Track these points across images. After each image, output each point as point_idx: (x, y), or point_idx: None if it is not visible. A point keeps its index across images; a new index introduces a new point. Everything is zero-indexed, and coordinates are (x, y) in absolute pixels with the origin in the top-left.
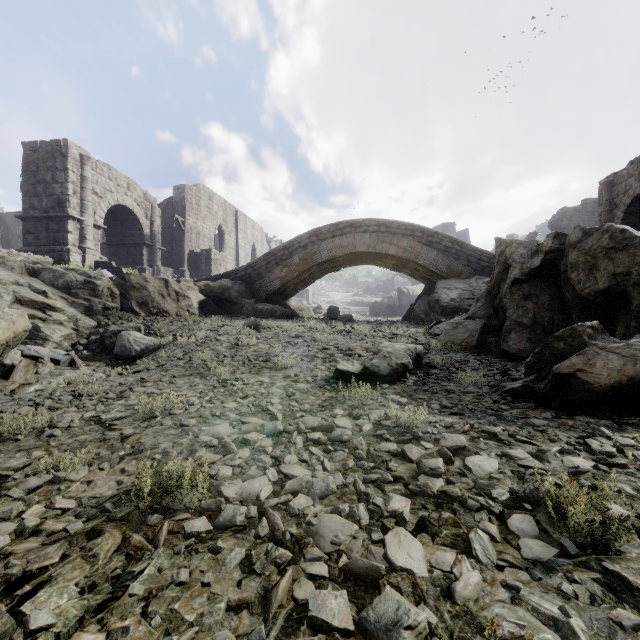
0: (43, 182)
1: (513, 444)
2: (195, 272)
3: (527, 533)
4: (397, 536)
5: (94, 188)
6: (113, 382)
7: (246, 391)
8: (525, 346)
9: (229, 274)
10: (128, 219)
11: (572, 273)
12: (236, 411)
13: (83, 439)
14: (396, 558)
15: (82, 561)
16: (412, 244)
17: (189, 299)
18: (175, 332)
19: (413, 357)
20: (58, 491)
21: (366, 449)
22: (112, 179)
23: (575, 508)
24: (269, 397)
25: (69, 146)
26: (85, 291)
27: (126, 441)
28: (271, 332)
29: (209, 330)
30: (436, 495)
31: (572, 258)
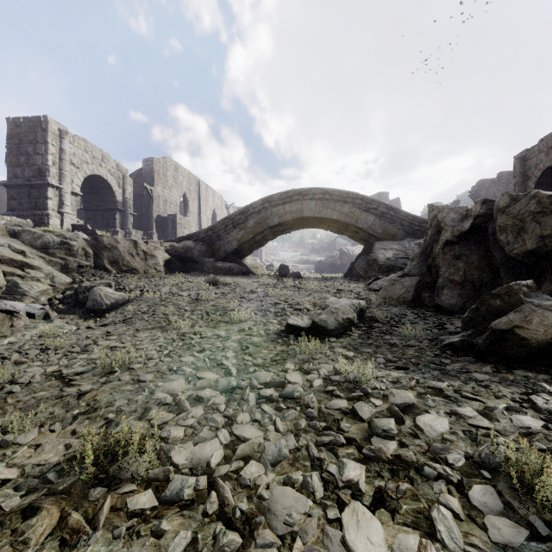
0: (25, 154)
1: (460, 401)
2: (162, 234)
3: (491, 508)
4: (354, 514)
5: (72, 159)
6: (80, 335)
7: (203, 345)
8: (457, 301)
9: (192, 236)
10: (102, 187)
11: (501, 235)
12: (192, 365)
13: (41, 396)
14: (355, 544)
15: (11, 549)
16: (353, 210)
17: (156, 258)
18: (142, 288)
19: (357, 312)
20: (3, 457)
21: (317, 406)
22: (88, 152)
23: (542, 482)
24: (224, 351)
25: (49, 122)
26: (61, 251)
27: (82, 398)
28: (228, 288)
29: (173, 286)
30: (390, 460)
31: (501, 222)
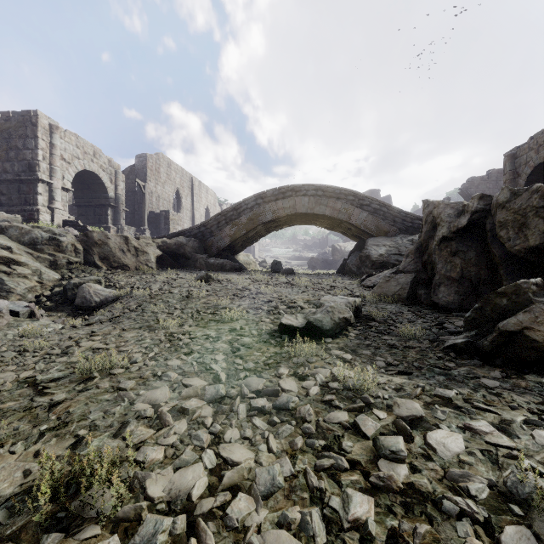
0: (15, 148)
1: (472, 412)
2: (155, 230)
3: None
4: None
5: (62, 155)
6: (63, 335)
7: (192, 346)
8: (454, 298)
9: (184, 232)
10: (94, 183)
11: (501, 231)
12: (179, 370)
13: (8, 407)
14: None
15: None
16: (345, 206)
17: (147, 254)
18: (133, 284)
19: (353, 310)
20: None
21: (315, 420)
22: (79, 147)
23: None
24: (214, 353)
25: (39, 116)
26: (50, 247)
27: (54, 410)
28: (220, 284)
29: (164, 283)
30: (402, 490)
31: (501, 217)
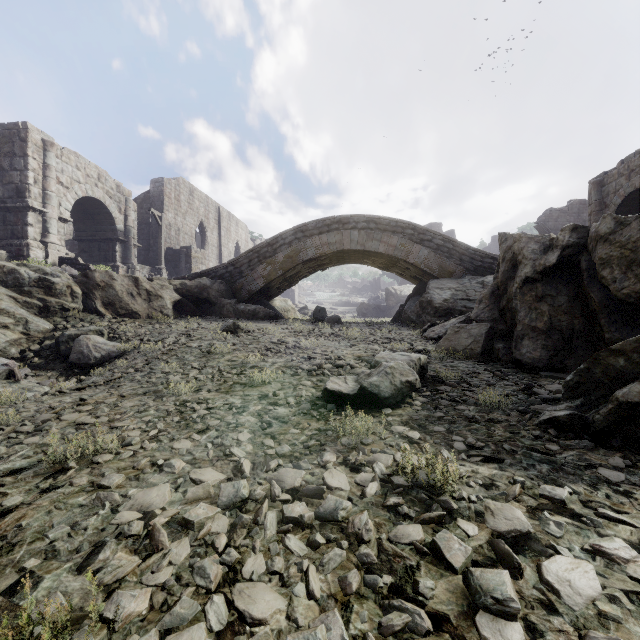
0: None
1: (598, 524)
2: (174, 270)
3: None
4: None
5: (59, 177)
6: (43, 404)
7: (208, 420)
8: (541, 354)
9: (208, 272)
10: (99, 213)
11: (603, 270)
12: (187, 456)
13: None
14: None
15: None
16: (403, 242)
17: (162, 299)
18: (143, 336)
19: (417, 370)
20: None
21: (375, 538)
22: (80, 168)
23: None
24: (237, 430)
25: (29, 130)
26: (40, 290)
27: None
28: (251, 336)
29: (181, 334)
30: None
31: (603, 252)
